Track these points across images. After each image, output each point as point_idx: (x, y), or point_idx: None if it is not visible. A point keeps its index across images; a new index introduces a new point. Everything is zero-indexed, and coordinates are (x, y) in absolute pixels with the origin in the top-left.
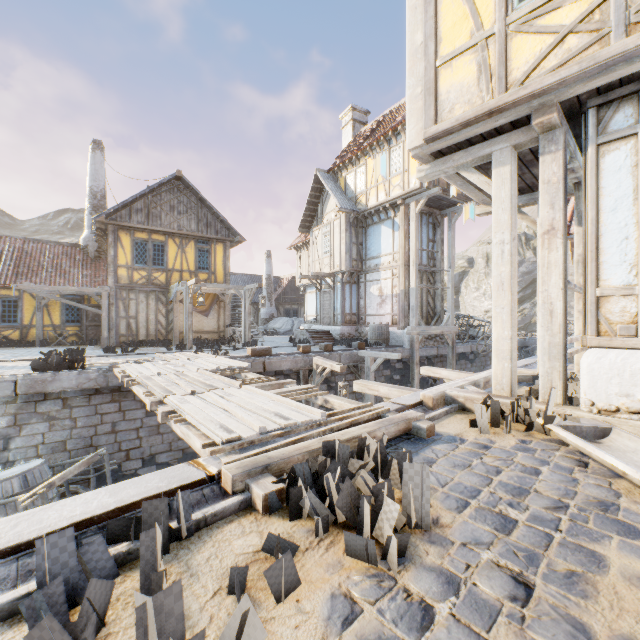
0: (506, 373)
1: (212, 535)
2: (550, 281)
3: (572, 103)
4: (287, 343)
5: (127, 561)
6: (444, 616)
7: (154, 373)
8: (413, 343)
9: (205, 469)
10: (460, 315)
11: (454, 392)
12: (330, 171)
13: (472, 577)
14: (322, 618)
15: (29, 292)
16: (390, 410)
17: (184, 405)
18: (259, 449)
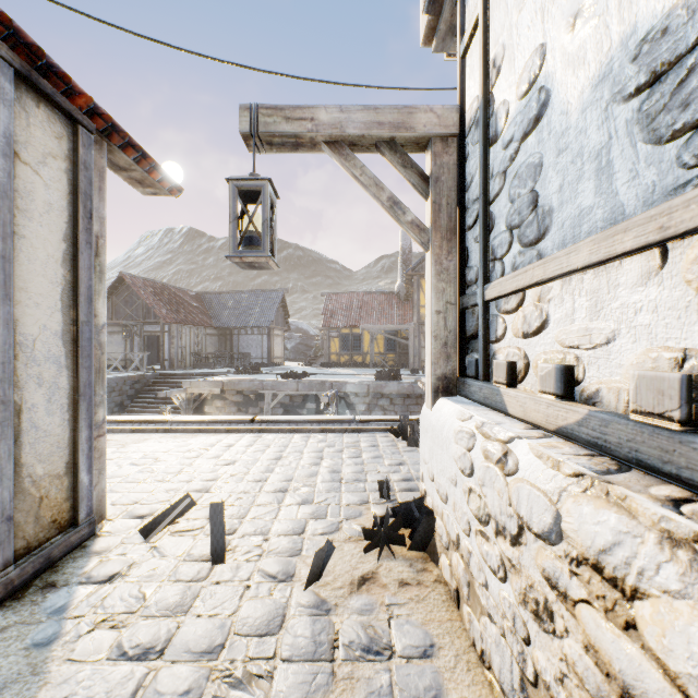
0: None
1: None
2: None
3: None
4: None
5: None
6: None
7: None
8: None
9: None
10: None
11: None
12: None
13: None
14: None
15: (366, 330)
16: None
17: None
18: None
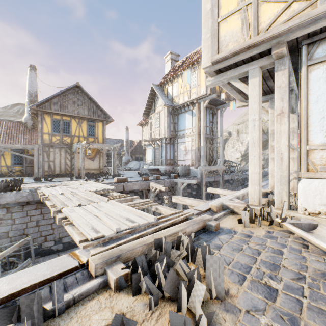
0: (256, 192)
1: (78, 311)
2: (281, 141)
3: (293, 42)
4: (136, 175)
5: None
6: None
7: (59, 193)
8: (202, 175)
9: (79, 259)
10: (226, 160)
11: (228, 203)
12: (159, 85)
13: None
14: None
15: None
16: (193, 214)
17: (72, 214)
18: (115, 243)
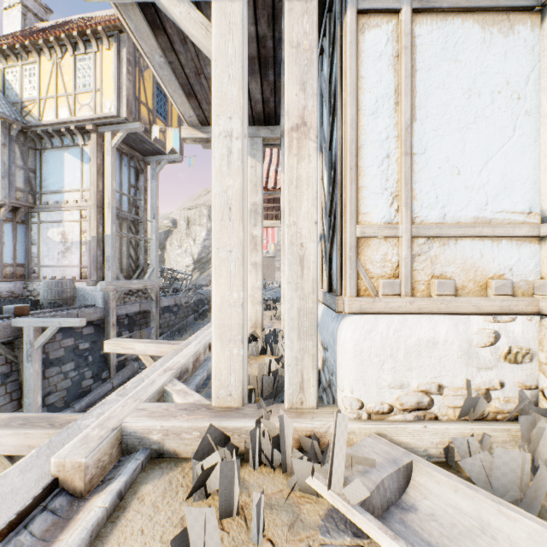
0: (236, 366)
1: None
2: (301, 208)
3: None
4: None
5: None
6: None
7: None
8: (109, 301)
9: None
10: (165, 268)
11: (143, 423)
12: None
13: None
14: None
15: None
16: None
17: None
18: None
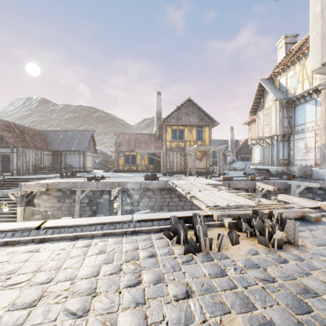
0: None
1: (211, 229)
2: None
3: None
4: (242, 175)
5: (188, 228)
6: (292, 263)
7: (183, 183)
8: None
9: (207, 213)
10: None
11: None
12: (269, 78)
13: (311, 260)
14: (246, 251)
15: (138, 153)
16: (294, 207)
17: (197, 194)
18: (226, 210)
